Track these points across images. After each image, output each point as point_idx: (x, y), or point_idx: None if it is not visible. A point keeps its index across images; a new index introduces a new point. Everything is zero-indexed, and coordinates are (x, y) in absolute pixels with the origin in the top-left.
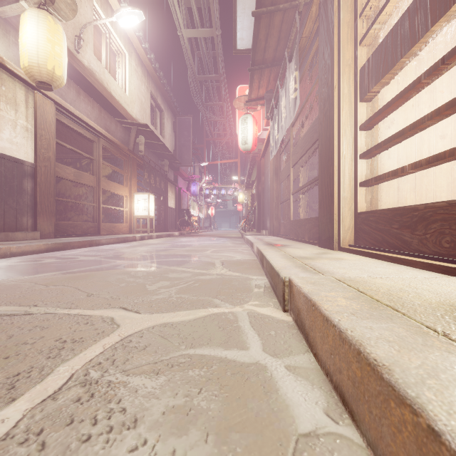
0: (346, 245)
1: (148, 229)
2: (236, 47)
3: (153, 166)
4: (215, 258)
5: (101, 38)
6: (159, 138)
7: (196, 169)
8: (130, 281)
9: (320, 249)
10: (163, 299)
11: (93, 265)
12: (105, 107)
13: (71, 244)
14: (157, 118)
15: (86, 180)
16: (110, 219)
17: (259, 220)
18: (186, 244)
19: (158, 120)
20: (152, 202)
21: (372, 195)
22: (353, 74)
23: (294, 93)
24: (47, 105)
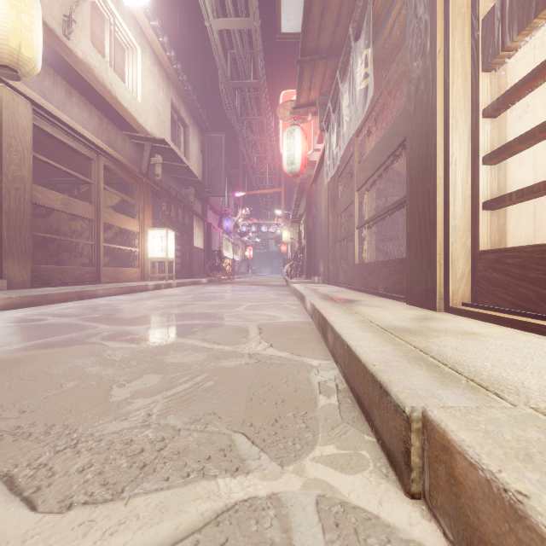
0: (458, 303)
1: (166, 275)
2: (281, 30)
3: (175, 195)
4: (250, 321)
5: (103, 24)
6: (181, 159)
7: (230, 201)
8: (91, 373)
9: (412, 308)
10: (124, 437)
11: (55, 334)
12: (108, 116)
13: (49, 296)
14: (179, 135)
15: (80, 210)
16: (116, 263)
17: (309, 264)
18: (213, 295)
19: (181, 138)
20: (172, 241)
21: (497, 224)
22: (468, 29)
23: (364, 81)
24: (19, 105)
